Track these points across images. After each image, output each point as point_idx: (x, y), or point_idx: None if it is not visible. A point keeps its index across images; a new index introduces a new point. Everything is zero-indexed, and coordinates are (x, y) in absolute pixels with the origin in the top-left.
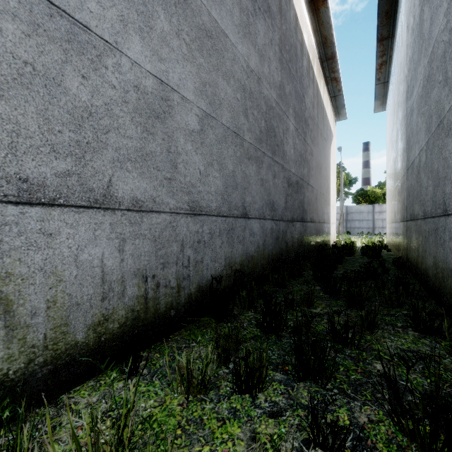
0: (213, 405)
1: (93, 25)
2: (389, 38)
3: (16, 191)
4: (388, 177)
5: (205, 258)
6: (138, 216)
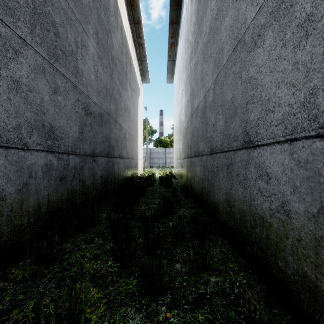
0: None
1: None
2: (177, 23)
3: None
4: (175, 128)
5: None
6: None
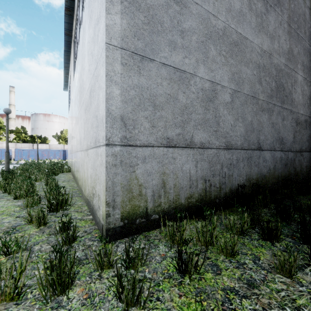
0: (249, 240)
1: (187, 69)
2: None
3: (166, 142)
4: None
5: (233, 174)
6: (202, 150)
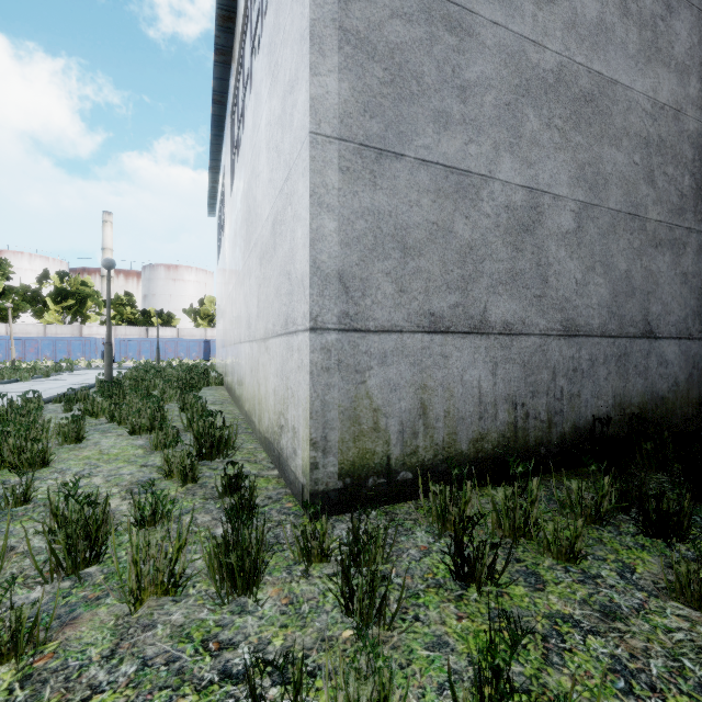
0: (613, 535)
1: (473, 167)
2: None
3: (428, 324)
4: None
5: (582, 392)
6: (508, 340)
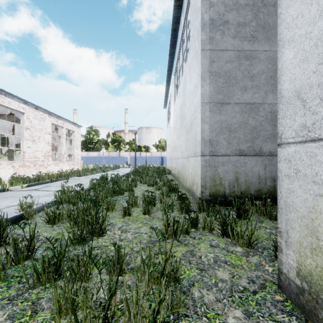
0: None
1: (256, 101)
2: None
3: (238, 153)
4: None
5: None
6: (271, 157)
